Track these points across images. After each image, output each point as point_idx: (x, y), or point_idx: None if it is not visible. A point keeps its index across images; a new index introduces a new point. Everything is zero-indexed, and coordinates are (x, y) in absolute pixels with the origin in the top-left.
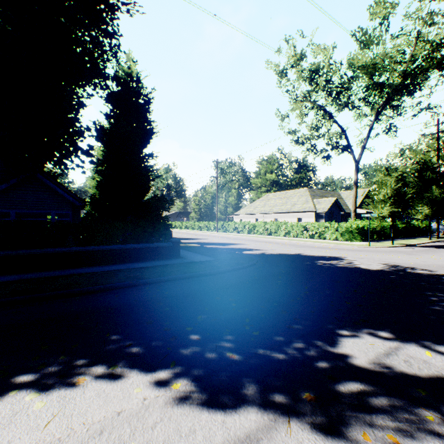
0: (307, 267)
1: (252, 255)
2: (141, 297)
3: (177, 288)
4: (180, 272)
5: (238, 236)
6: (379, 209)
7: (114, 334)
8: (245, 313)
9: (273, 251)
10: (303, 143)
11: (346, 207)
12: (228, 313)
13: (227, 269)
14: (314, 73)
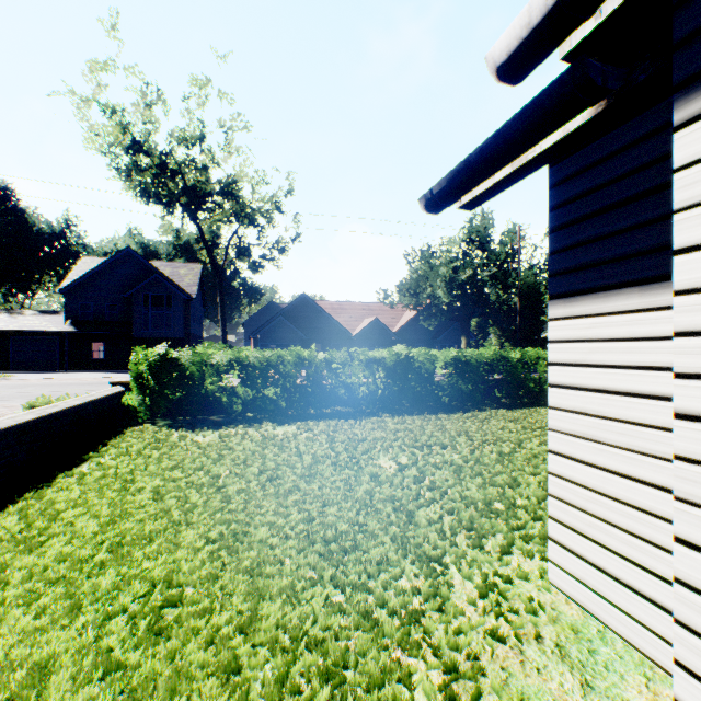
0: None
1: None
2: None
3: None
4: None
5: None
6: None
7: None
8: None
9: None
10: None
11: None
12: None
13: None
14: None
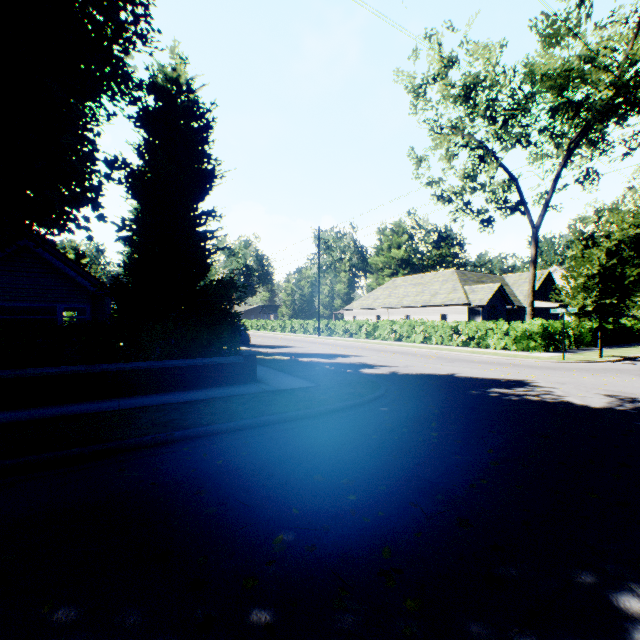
0: (476, 402)
1: (377, 377)
2: (167, 475)
3: (242, 451)
4: (252, 414)
5: (351, 343)
6: (579, 301)
7: (64, 604)
8: (378, 525)
9: (410, 369)
10: (450, 200)
11: (514, 298)
12: (342, 525)
13: (337, 406)
14: (470, 89)
